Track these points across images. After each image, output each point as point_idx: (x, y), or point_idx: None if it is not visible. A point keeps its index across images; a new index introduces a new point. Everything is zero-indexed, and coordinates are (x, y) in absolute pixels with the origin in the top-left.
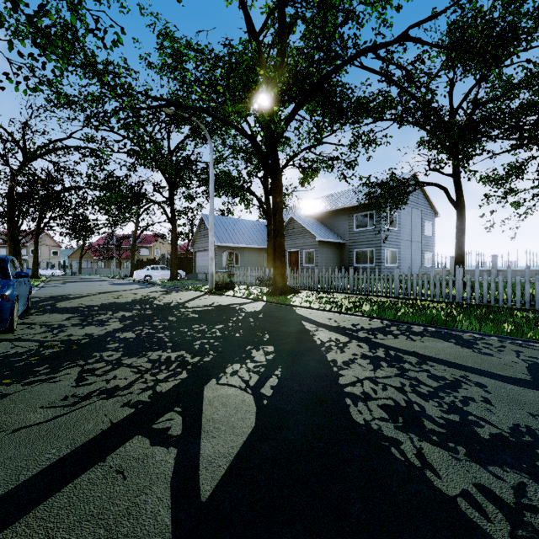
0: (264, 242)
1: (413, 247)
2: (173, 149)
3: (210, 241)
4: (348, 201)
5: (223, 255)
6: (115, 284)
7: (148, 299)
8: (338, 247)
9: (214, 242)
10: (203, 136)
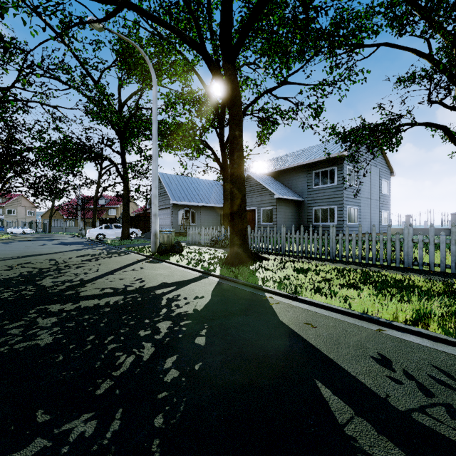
0: (221, 201)
1: (372, 205)
2: (124, 101)
3: (153, 193)
4: (306, 158)
5: (179, 214)
6: (61, 243)
7: (48, 271)
8: (296, 205)
9: (170, 200)
10: (146, 68)
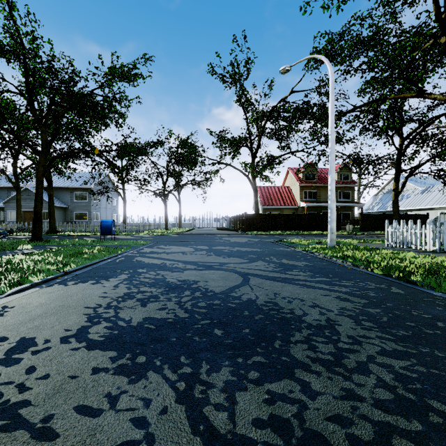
0: None
1: (107, 211)
2: None
3: None
4: (70, 183)
5: None
6: None
7: None
8: (63, 209)
9: None
10: None
